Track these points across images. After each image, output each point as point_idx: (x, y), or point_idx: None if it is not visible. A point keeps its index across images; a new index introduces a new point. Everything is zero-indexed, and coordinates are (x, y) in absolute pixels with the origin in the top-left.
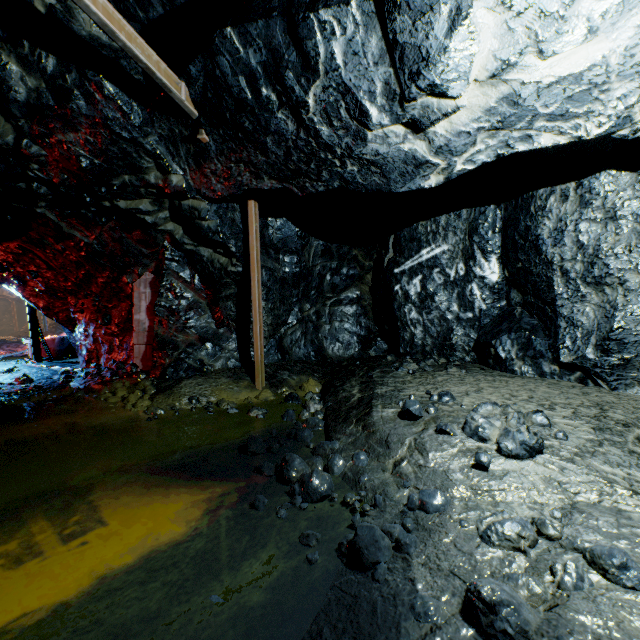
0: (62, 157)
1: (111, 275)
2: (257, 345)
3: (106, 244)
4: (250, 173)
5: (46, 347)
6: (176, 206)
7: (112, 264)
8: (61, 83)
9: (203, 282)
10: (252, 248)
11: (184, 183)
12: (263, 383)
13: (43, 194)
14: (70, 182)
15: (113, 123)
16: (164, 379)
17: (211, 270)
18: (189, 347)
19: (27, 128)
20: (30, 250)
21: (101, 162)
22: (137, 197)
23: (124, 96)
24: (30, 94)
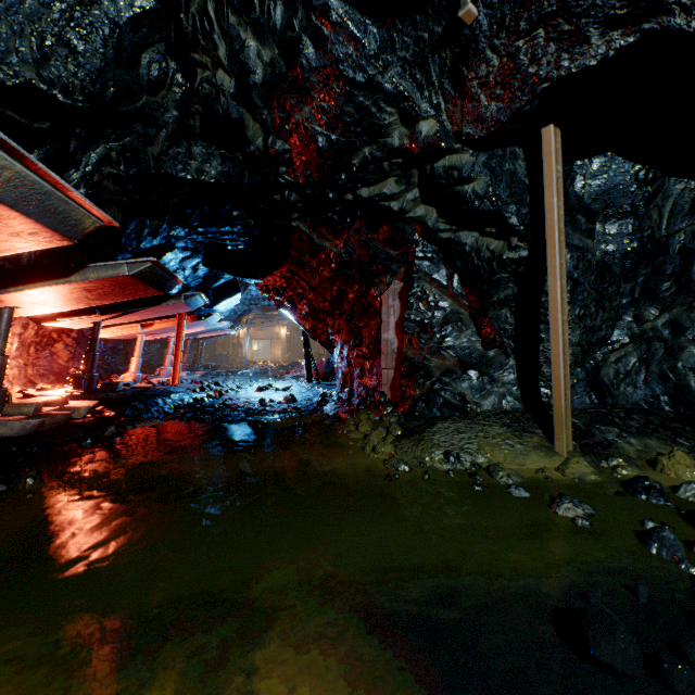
0: (302, 146)
1: (359, 289)
2: (557, 377)
3: (353, 251)
4: (557, 42)
5: (315, 369)
6: (427, 174)
7: (359, 275)
8: (289, 36)
9: (464, 284)
10: (548, 209)
11: (437, 129)
12: (568, 444)
13: (293, 202)
14: (313, 179)
15: (345, 66)
16: (413, 416)
17: (476, 263)
18: (445, 375)
19: (270, 121)
20: (296, 273)
21: (338, 137)
22: (380, 177)
23: (355, 14)
24: (266, 71)
